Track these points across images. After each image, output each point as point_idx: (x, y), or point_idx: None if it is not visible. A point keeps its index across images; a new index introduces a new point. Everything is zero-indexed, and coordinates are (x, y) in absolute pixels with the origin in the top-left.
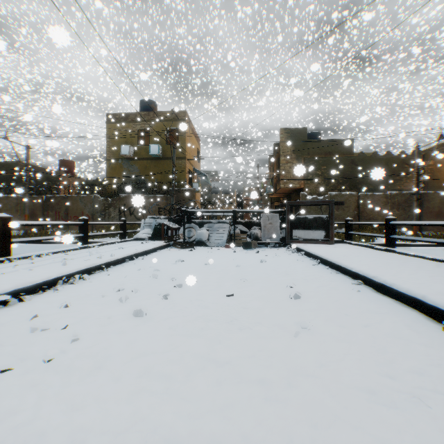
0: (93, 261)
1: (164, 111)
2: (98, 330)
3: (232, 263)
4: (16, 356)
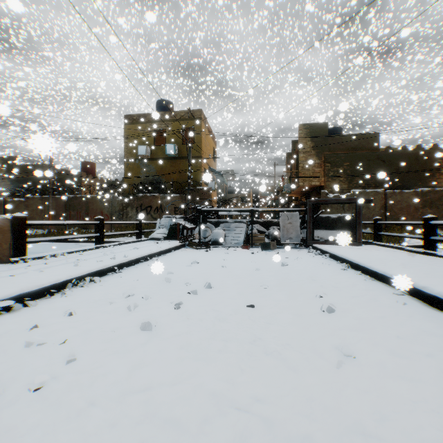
0: (105, 262)
1: (180, 110)
2: (99, 347)
3: (250, 266)
4: (2, 381)
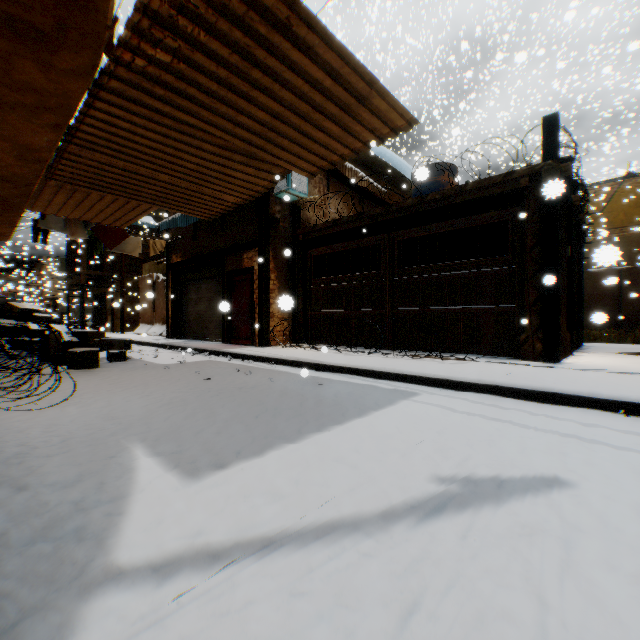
0: None
1: None
2: None
3: None
4: None
